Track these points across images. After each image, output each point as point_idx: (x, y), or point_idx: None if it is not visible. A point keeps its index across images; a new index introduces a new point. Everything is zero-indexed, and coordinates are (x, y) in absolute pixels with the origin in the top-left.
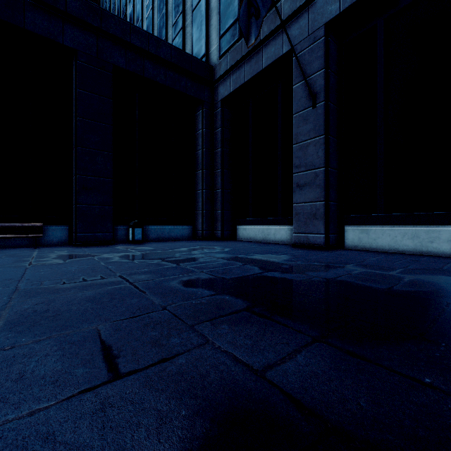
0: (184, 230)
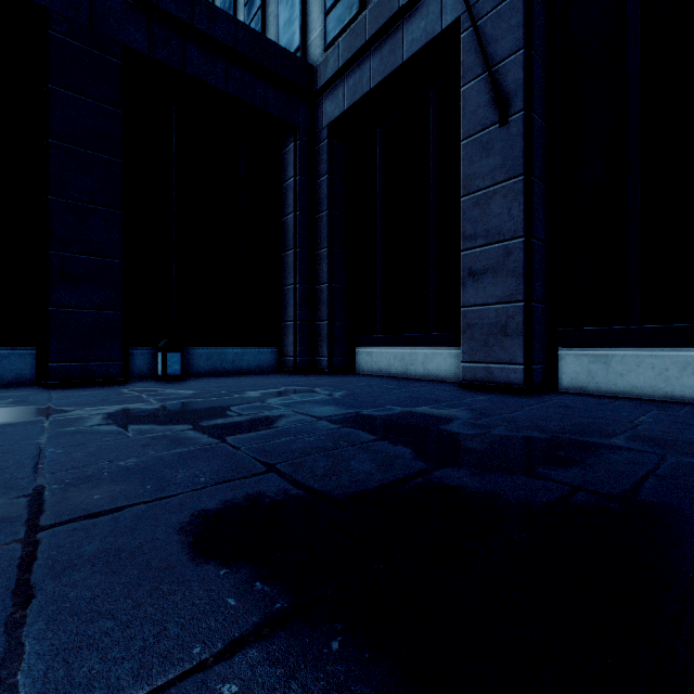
0: (262, 355)
